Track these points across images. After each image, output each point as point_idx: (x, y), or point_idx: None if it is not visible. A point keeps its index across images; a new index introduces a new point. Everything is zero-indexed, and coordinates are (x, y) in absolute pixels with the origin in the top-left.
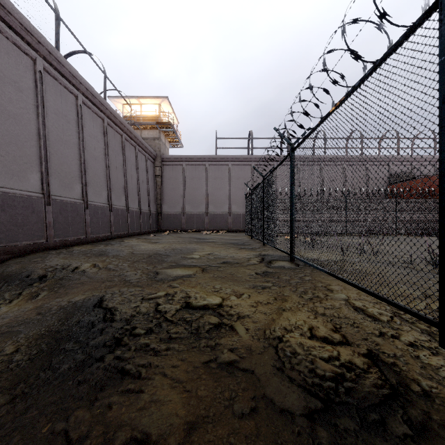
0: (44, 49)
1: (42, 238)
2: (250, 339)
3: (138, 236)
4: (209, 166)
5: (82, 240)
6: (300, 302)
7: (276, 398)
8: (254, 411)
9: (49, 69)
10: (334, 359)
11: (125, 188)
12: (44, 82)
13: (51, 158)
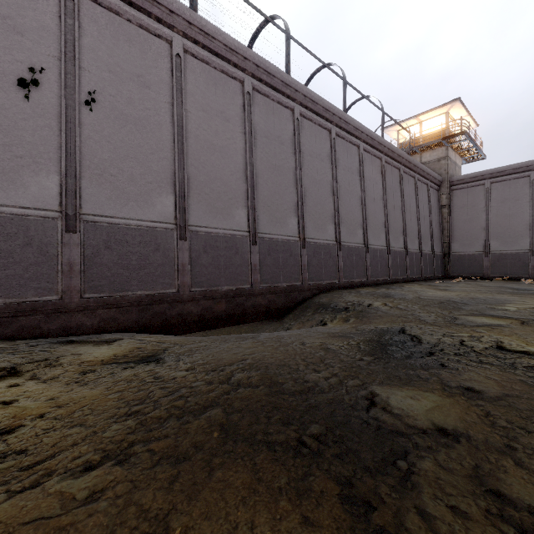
0: (336, 117)
1: (335, 278)
2: None
3: (419, 282)
4: None
5: (363, 282)
6: None
7: None
8: None
9: (339, 132)
10: None
11: (403, 228)
12: (336, 145)
13: (341, 210)
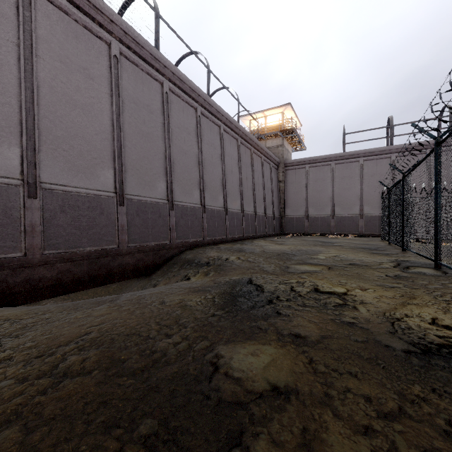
0: (202, 98)
1: (200, 237)
2: (369, 315)
3: (264, 238)
4: (335, 165)
5: (224, 239)
6: (431, 301)
7: (383, 340)
8: (365, 341)
9: (204, 112)
10: (448, 337)
11: (253, 196)
12: (201, 123)
13: (205, 178)
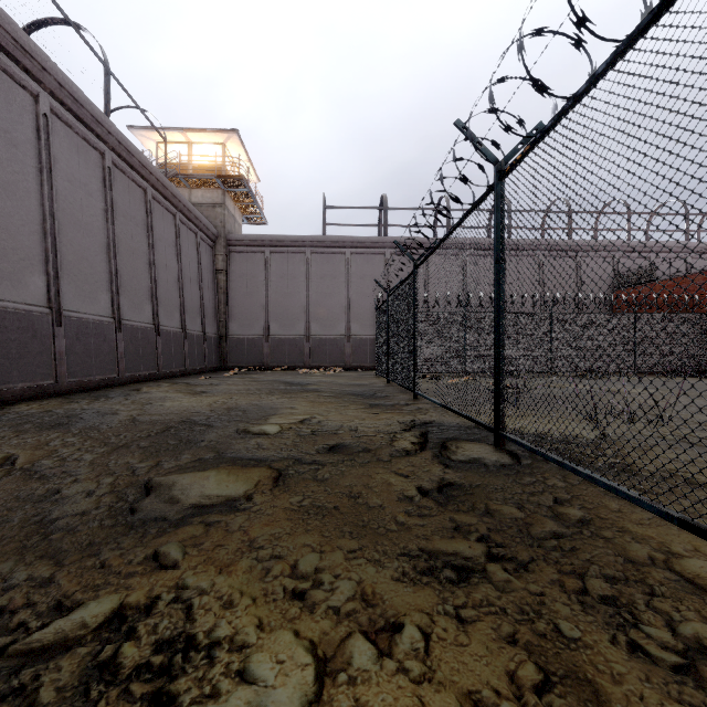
0: None
1: None
2: None
3: (177, 379)
4: (312, 255)
5: (45, 389)
6: None
7: None
8: None
9: None
10: None
11: (152, 289)
12: None
13: None
